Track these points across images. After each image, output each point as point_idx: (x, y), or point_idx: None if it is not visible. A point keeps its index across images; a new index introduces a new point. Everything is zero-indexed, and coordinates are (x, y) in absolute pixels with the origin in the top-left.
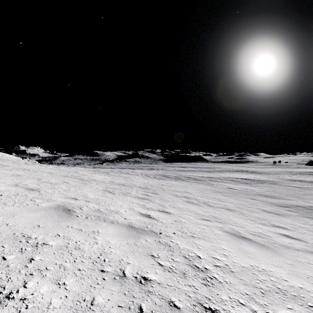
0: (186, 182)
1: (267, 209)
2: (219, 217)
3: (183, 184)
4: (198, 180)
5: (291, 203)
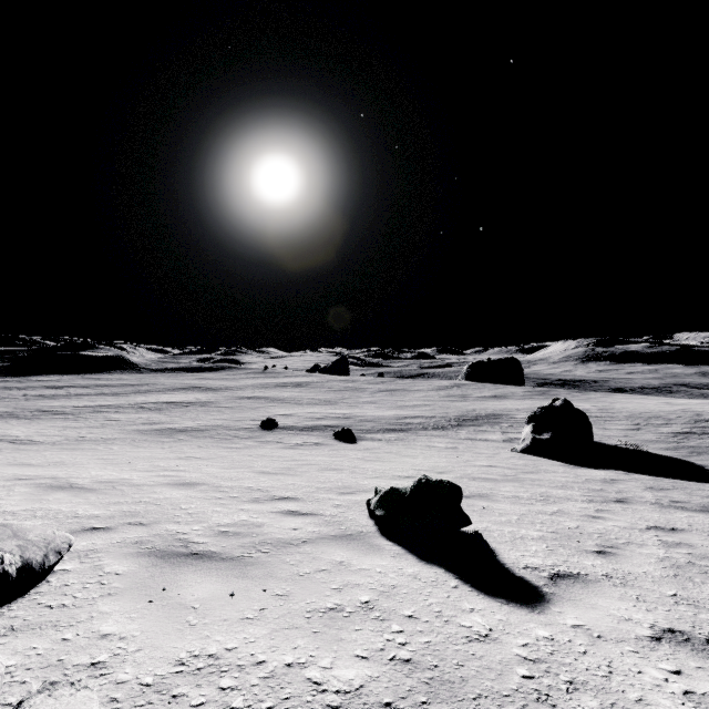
0: (23, 421)
1: (112, 436)
2: (2, 448)
3: (10, 425)
4: (62, 414)
5: (168, 427)
